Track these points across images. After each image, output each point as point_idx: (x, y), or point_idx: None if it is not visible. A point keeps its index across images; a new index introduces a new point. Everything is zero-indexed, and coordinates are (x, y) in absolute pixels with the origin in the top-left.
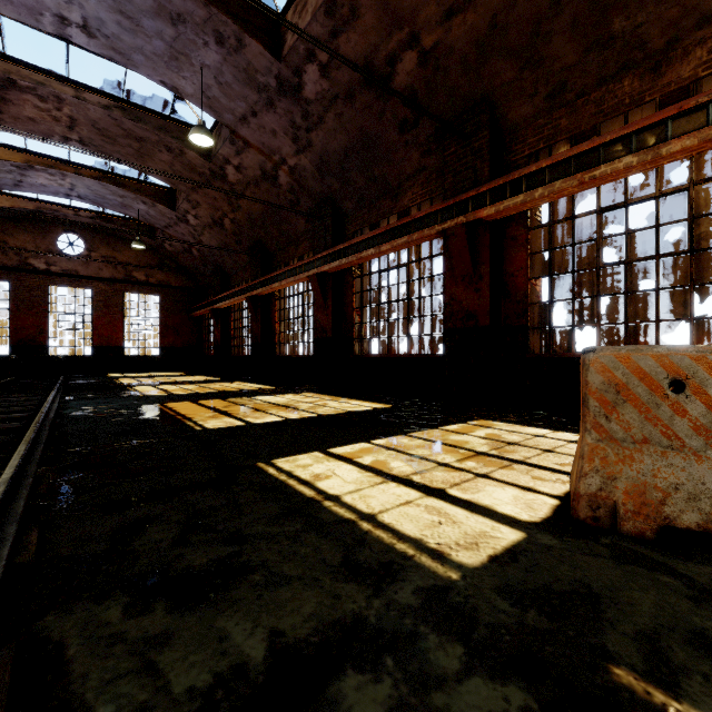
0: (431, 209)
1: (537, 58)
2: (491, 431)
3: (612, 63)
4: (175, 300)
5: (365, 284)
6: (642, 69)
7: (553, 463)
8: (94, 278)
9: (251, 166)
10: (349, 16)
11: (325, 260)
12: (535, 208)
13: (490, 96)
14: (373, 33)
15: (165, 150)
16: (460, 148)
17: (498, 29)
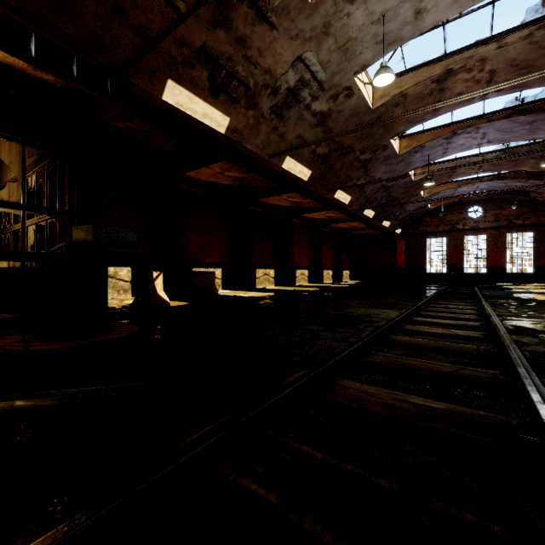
0: None
1: None
2: None
3: None
4: None
5: None
6: None
7: None
8: (487, 228)
9: None
10: None
11: None
12: None
13: None
14: None
15: (530, 159)
16: None
17: None
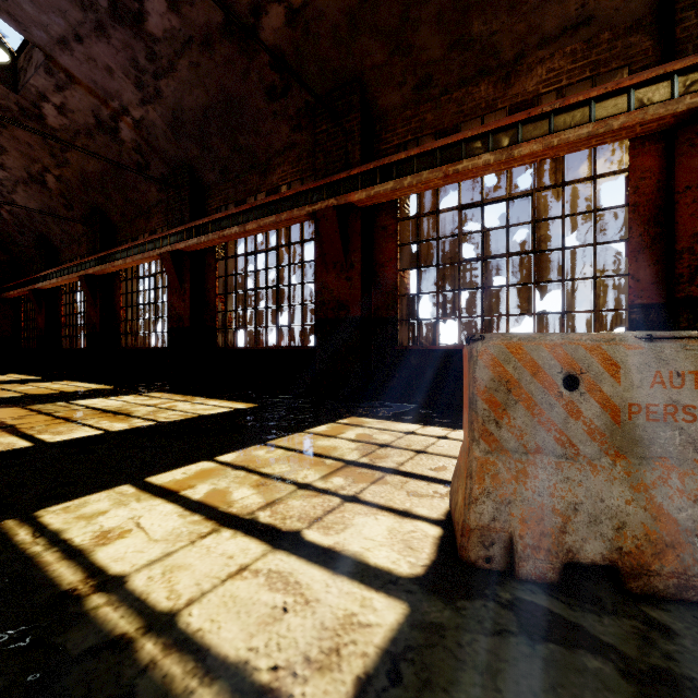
0: (301, 188)
1: (406, 45)
2: (362, 430)
3: (471, 66)
4: None
5: (231, 268)
6: (495, 77)
7: (427, 468)
8: None
9: (81, 109)
10: None
11: (181, 237)
12: (404, 200)
13: (361, 76)
14: None
15: None
16: (331, 127)
17: (369, 3)
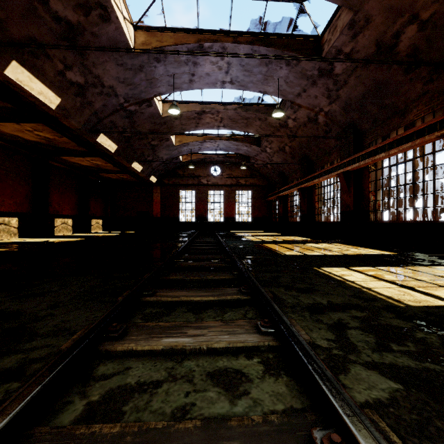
0: (430, 122)
1: None
2: None
3: None
4: (258, 193)
5: (378, 174)
6: None
7: None
8: (223, 185)
9: (302, 117)
10: (364, 24)
11: (348, 163)
12: None
13: None
14: (381, 26)
15: (258, 120)
16: None
17: None
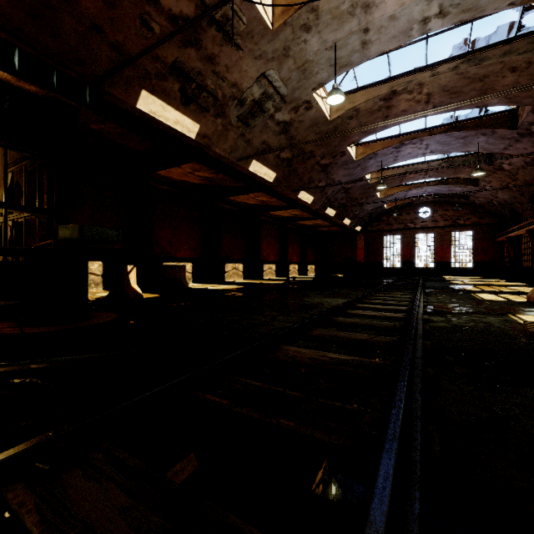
0: None
1: None
2: None
3: None
4: (483, 232)
5: None
6: None
7: None
8: (435, 227)
9: (517, 162)
10: None
11: None
12: None
13: None
14: None
15: (467, 168)
16: None
17: None
